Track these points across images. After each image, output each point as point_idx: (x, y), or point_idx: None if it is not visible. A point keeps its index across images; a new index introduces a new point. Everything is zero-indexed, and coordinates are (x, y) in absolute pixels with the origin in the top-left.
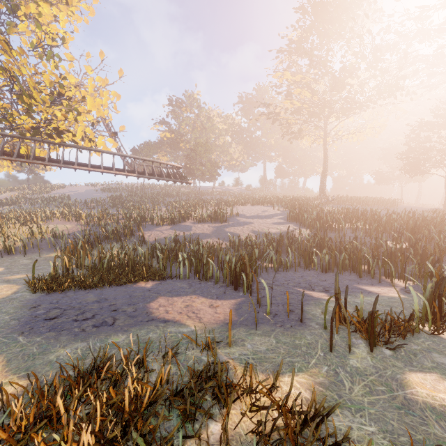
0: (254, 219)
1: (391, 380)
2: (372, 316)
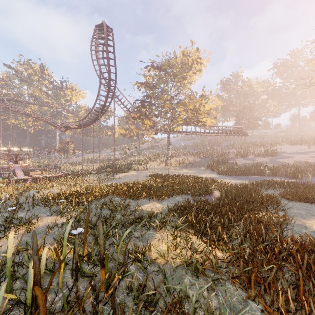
0: (295, 154)
1: None
2: None
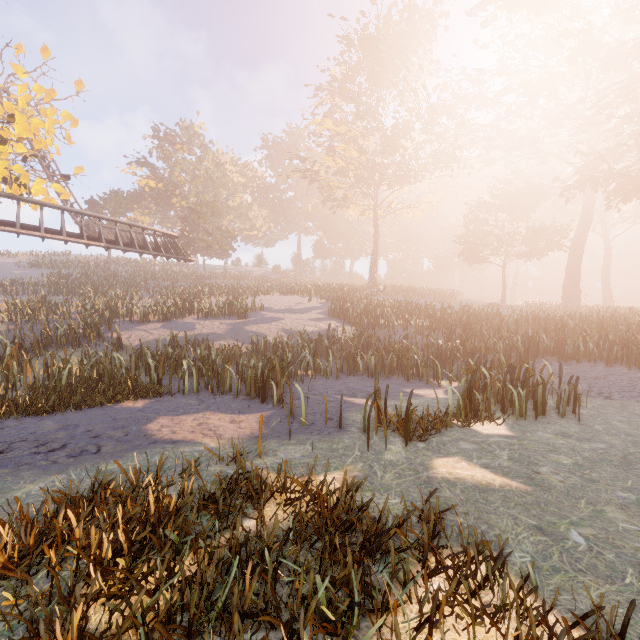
0: (285, 313)
1: (420, 466)
2: (407, 411)
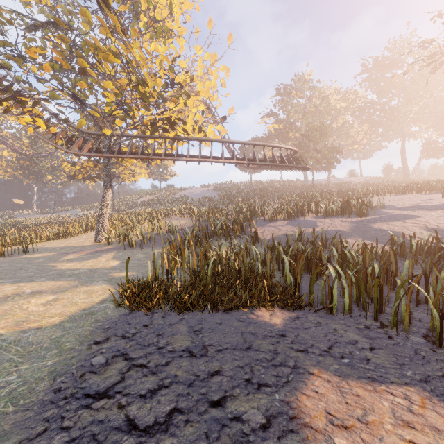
0: (417, 210)
1: None
2: None
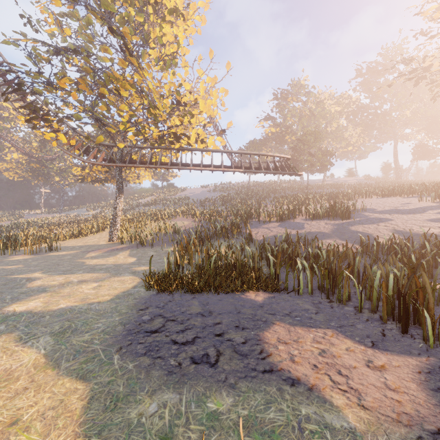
0: (392, 214)
1: None
2: None
